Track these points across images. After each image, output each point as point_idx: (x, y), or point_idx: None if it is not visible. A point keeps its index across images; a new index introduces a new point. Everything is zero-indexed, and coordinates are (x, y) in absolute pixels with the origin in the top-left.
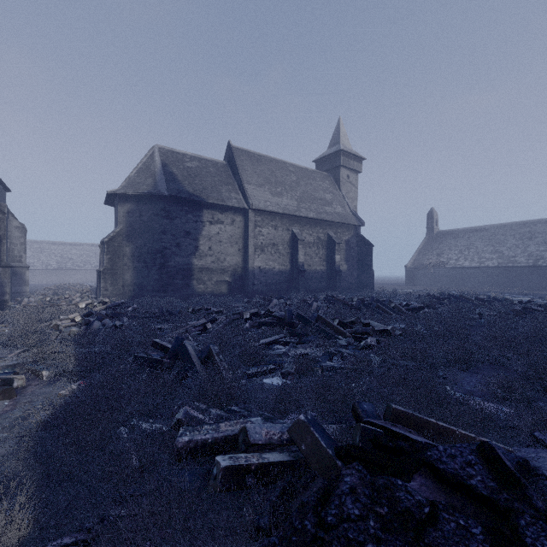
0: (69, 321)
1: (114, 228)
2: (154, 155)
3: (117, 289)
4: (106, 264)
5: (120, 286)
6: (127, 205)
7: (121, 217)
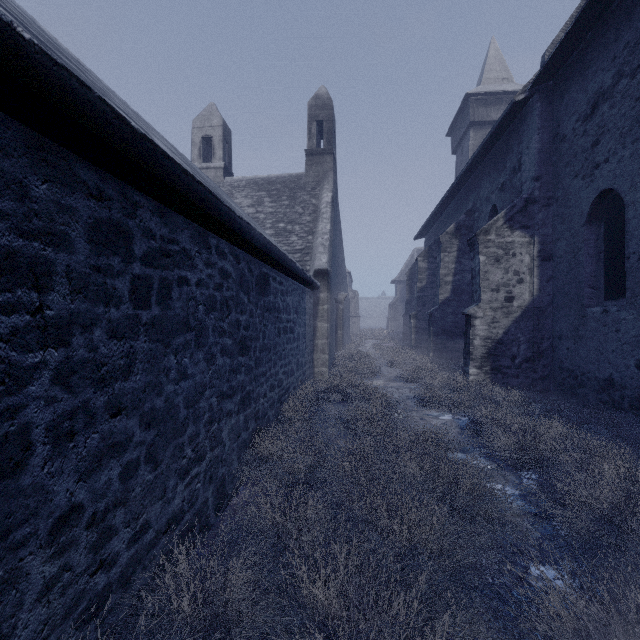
0: (384, 334)
1: (395, 297)
2: (414, 256)
3: (396, 327)
4: (391, 315)
5: (397, 326)
6: (401, 285)
7: (398, 291)
